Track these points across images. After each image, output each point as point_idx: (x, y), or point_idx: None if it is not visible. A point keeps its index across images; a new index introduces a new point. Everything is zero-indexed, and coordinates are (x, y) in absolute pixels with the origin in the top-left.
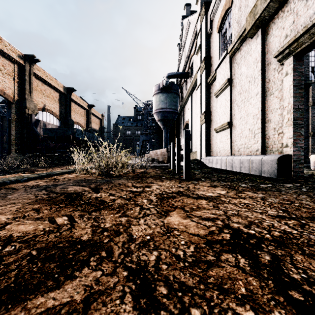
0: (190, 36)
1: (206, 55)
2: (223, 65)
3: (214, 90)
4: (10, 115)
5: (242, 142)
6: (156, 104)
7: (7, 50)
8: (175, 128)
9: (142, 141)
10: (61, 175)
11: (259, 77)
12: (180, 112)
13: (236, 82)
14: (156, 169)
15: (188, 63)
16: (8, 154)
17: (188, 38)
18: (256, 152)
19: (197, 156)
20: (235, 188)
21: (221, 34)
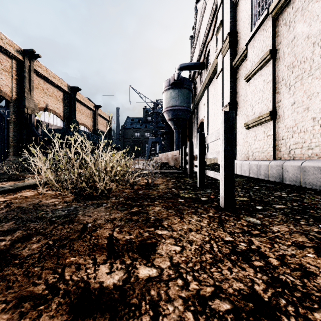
0: (207, 18)
1: (231, 30)
2: (260, 34)
3: (243, 74)
4: (9, 115)
5: (297, 139)
6: (166, 101)
7: (3, 44)
8: (188, 128)
9: (151, 143)
10: (16, 191)
11: None
12: (194, 110)
13: (285, 52)
14: (166, 178)
15: (204, 52)
16: (6, 157)
17: (204, 21)
18: None
19: (216, 160)
20: None
21: None
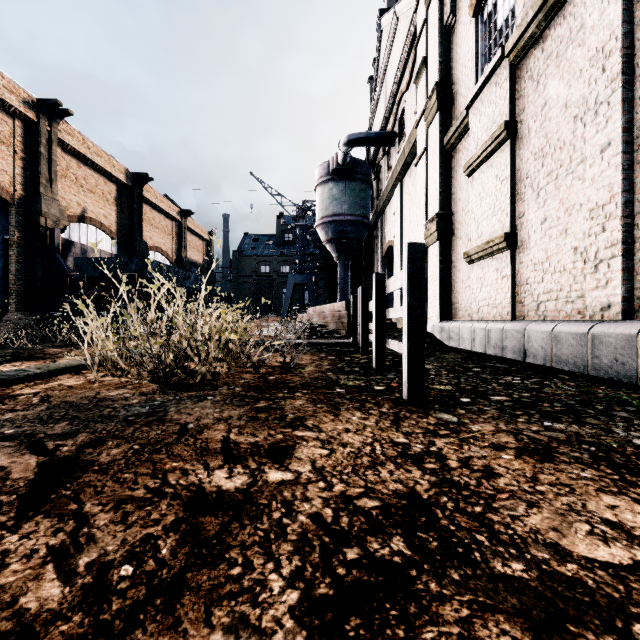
0: (399, 48)
1: (442, 78)
2: (490, 92)
3: (463, 161)
4: (7, 230)
5: (550, 285)
6: (322, 206)
7: None
8: (364, 258)
9: (293, 286)
10: (48, 378)
11: (615, 95)
12: (375, 223)
13: (531, 128)
14: (320, 355)
15: (394, 112)
16: (2, 314)
17: (394, 54)
18: (601, 312)
19: None
20: (638, 467)
21: (482, 19)
